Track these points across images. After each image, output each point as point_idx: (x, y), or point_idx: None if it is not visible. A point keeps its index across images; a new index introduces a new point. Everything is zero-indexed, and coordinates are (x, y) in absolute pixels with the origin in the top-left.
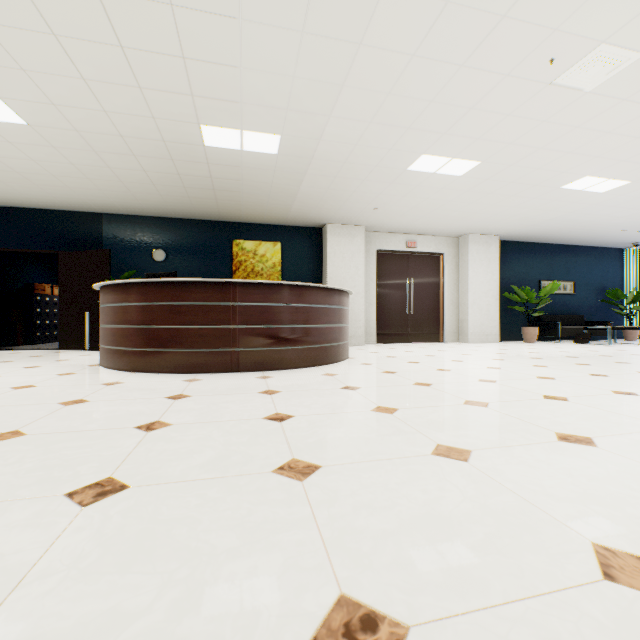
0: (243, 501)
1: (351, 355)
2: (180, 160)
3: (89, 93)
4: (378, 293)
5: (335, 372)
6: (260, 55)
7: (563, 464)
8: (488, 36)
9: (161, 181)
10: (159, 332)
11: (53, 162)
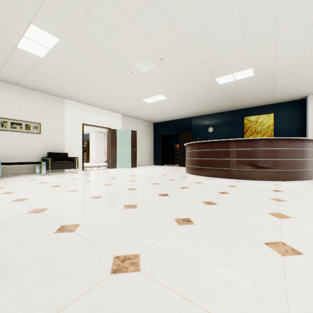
0: (187, 203)
1: None
2: (211, 92)
3: (179, 84)
4: None
5: (282, 184)
6: (229, 48)
7: None
8: None
9: (207, 101)
10: (200, 161)
11: (174, 106)
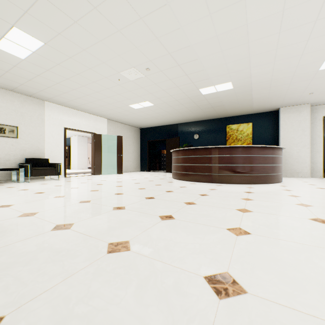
0: (171, 204)
1: (283, 182)
2: (196, 101)
3: (165, 93)
4: (324, 144)
5: (255, 187)
6: (209, 63)
7: (283, 221)
8: (323, 4)
9: (192, 109)
10: (185, 166)
11: (161, 112)
